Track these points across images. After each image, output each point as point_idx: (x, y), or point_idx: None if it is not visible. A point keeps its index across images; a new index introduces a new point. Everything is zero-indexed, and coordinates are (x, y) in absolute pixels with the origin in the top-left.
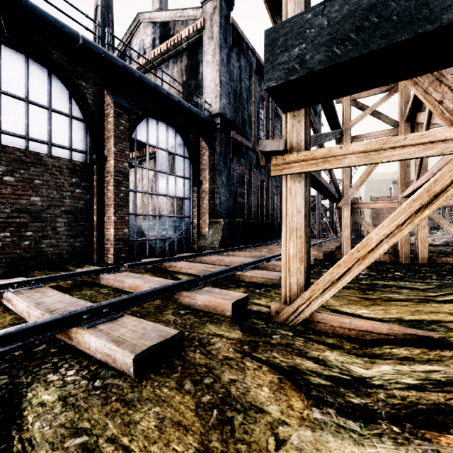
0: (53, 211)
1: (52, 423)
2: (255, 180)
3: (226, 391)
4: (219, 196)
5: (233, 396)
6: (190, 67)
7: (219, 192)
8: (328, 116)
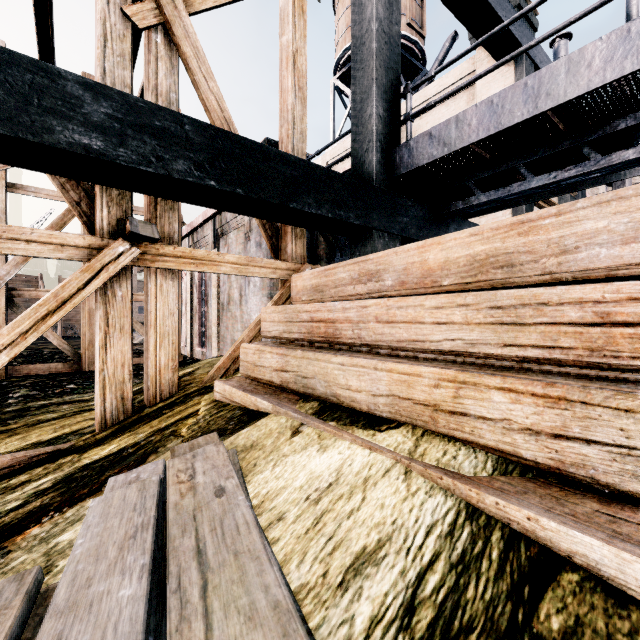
0: None
1: None
2: None
3: None
4: None
5: None
6: None
7: None
8: None
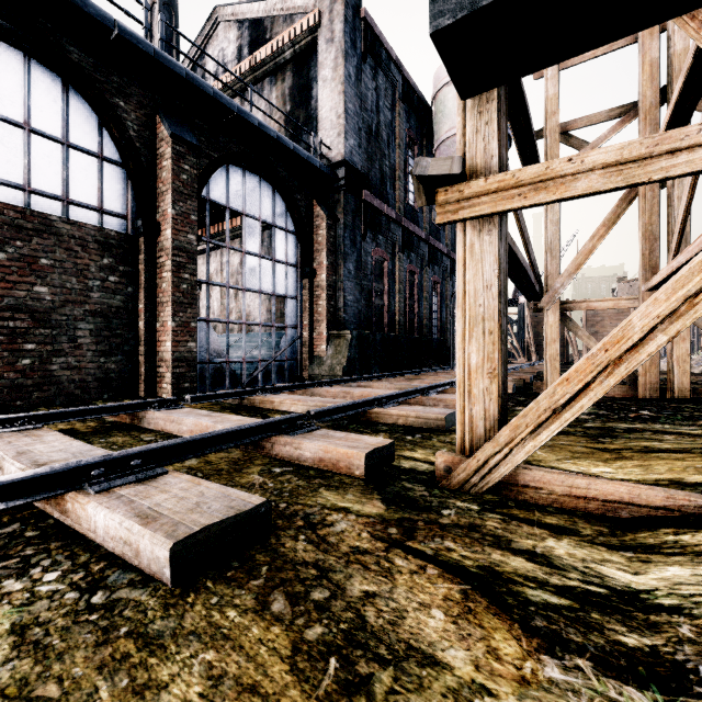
0: (71, 312)
1: None
2: (402, 270)
3: (355, 616)
4: (343, 294)
5: (370, 627)
6: (298, 89)
7: (344, 288)
8: (523, 155)
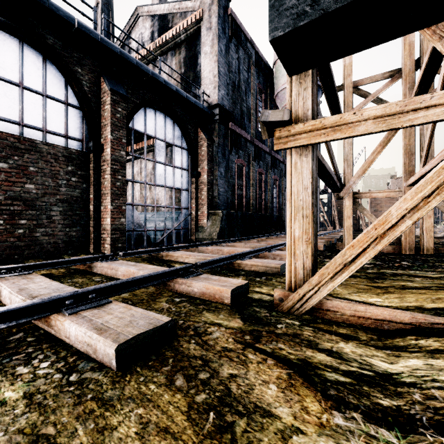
0: (48, 200)
1: (8, 428)
2: (254, 172)
3: (225, 388)
4: (217, 187)
5: (233, 394)
6: (189, 59)
7: (218, 184)
8: (329, 102)
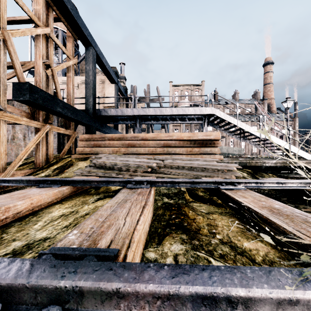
0: None
1: None
2: None
3: None
4: None
5: None
6: None
7: None
8: None
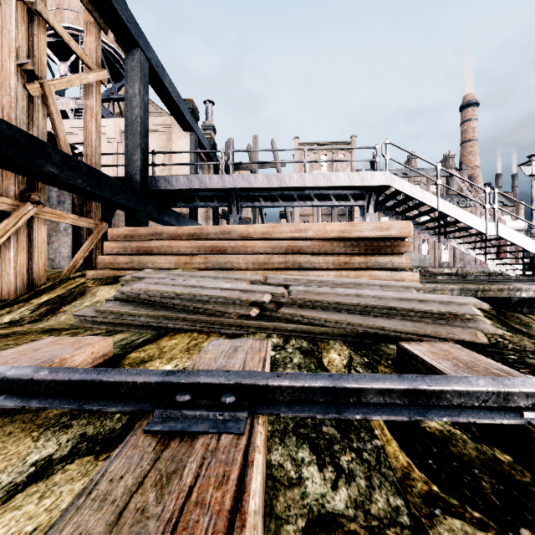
0: None
1: None
2: None
3: None
4: None
5: (1, 334)
6: None
7: None
8: None
